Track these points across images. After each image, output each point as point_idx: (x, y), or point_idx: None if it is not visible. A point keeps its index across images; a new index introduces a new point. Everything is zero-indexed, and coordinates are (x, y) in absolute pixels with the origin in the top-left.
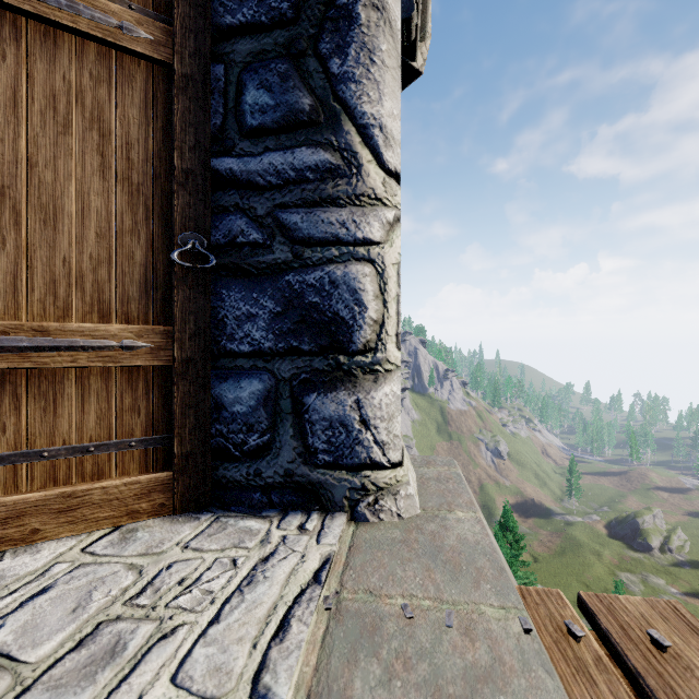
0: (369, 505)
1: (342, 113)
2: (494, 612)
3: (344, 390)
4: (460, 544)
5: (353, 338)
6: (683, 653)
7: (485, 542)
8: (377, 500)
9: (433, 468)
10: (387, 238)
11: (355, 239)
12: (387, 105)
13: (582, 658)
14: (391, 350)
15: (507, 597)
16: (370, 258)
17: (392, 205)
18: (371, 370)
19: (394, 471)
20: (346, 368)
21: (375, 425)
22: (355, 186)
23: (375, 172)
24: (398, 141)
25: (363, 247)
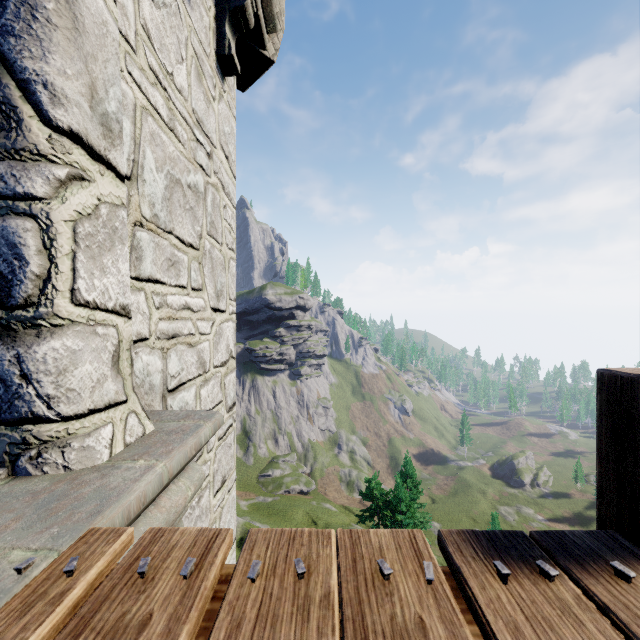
0: (31, 459)
1: (0, 65)
2: (21, 555)
3: (2, 345)
4: (93, 491)
5: (12, 292)
6: (160, 577)
7: (123, 487)
8: (40, 454)
9: (183, 421)
10: (55, 195)
11: (15, 194)
12: (55, 63)
13: (50, 592)
14: (63, 305)
15: (57, 540)
16: (33, 213)
17: (65, 163)
18: (34, 325)
19: (66, 424)
20: (5, 323)
21: (38, 379)
22: (15, 140)
23: (38, 127)
24: (74, 101)
25: (24, 202)
